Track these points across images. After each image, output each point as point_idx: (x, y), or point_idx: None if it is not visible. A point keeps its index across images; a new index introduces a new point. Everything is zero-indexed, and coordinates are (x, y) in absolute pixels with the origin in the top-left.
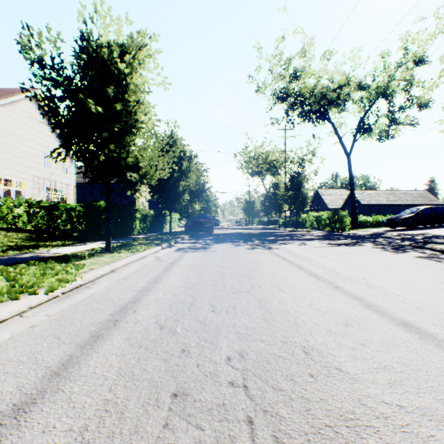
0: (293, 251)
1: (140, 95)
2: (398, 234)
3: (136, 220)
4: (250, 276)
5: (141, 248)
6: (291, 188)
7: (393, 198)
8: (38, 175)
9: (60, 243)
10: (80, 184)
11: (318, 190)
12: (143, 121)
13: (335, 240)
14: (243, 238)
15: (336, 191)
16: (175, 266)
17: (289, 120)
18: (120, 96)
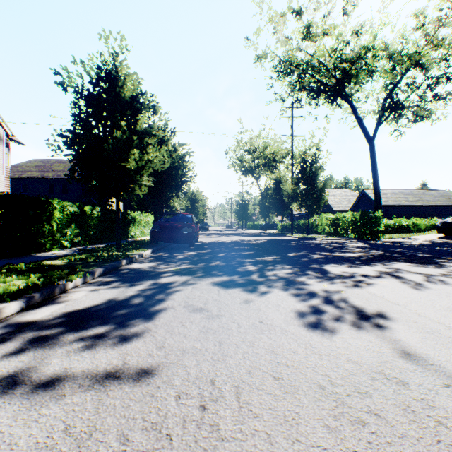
0: None
1: None
2: None
3: (55, 224)
4: None
5: None
6: (302, 181)
7: (412, 198)
8: None
9: None
10: (36, 180)
11: None
12: None
13: (433, 262)
14: (247, 255)
15: (340, 192)
16: None
17: (296, 97)
18: None
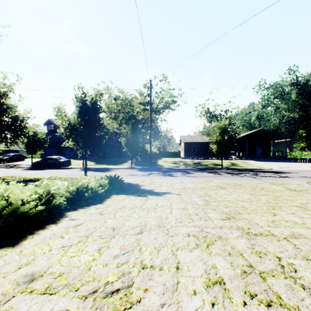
0: None
1: None
2: (4, 164)
3: None
4: None
5: None
6: None
7: None
8: None
9: None
10: None
11: None
12: None
13: None
14: None
15: None
16: None
17: None
18: None
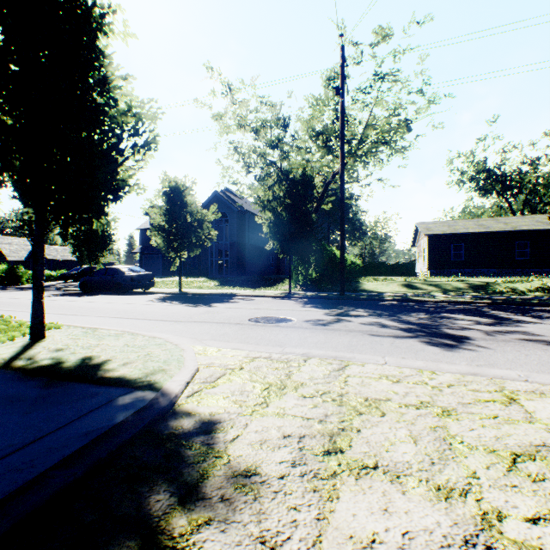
0: None
1: None
2: (65, 285)
3: None
4: None
5: None
6: None
7: None
8: None
9: None
10: None
11: None
12: None
13: (9, 290)
14: None
15: (20, 240)
16: None
17: None
18: None
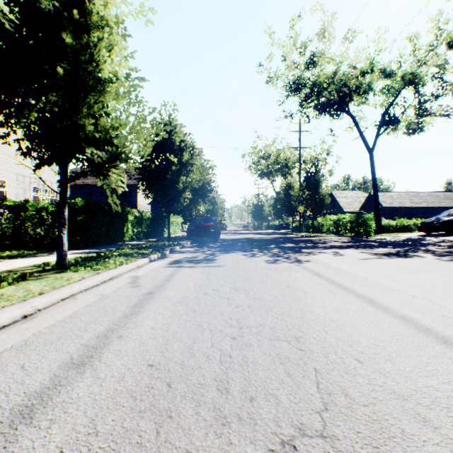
0: (335, 266)
1: (108, 29)
2: (441, 240)
3: (128, 224)
4: (300, 338)
5: (115, 263)
6: (307, 188)
7: (417, 200)
8: (23, 174)
9: (13, 254)
10: (78, 186)
11: (332, 192)
12: (106, 59)
13: (373, 248)
14: (256, 245)
15: (351, 193)
16: (153, 300)
17: (304, 113)
18: (65, 14)
